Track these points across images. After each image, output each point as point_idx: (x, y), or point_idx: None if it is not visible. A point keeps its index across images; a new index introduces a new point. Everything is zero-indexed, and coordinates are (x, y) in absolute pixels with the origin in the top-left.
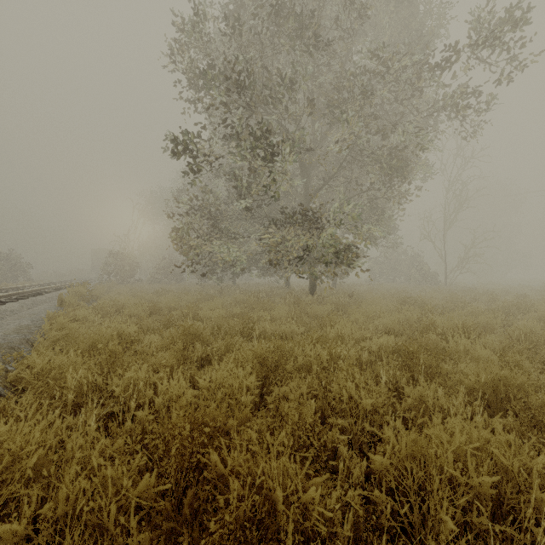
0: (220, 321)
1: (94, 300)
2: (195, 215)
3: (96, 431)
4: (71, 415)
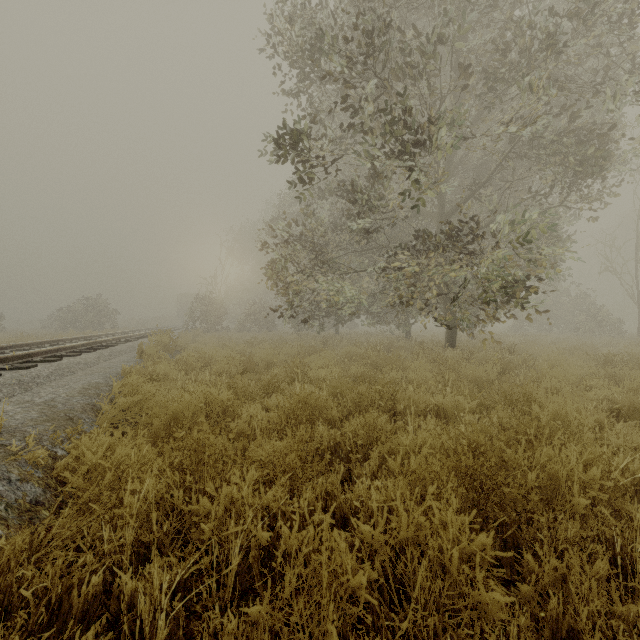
0: (342, 386)
1: (179, 350)
2: (296, 245)
3: (170, 613)
4: (129, 572)
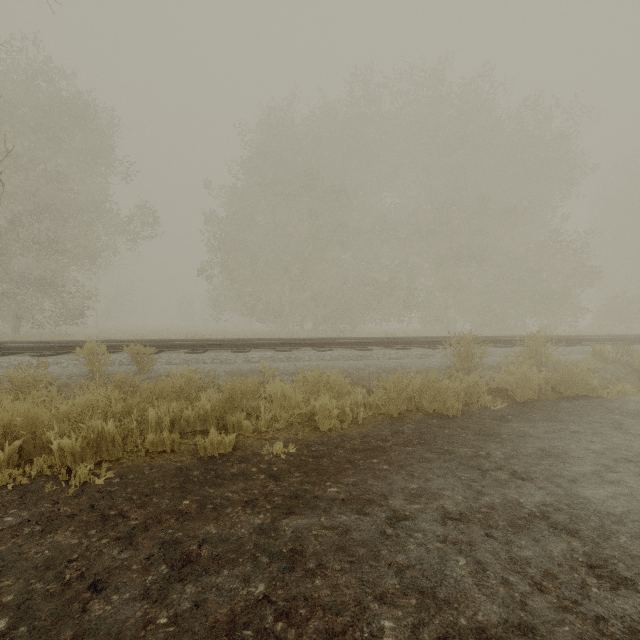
0: None
1: None
2: None
3: None
4: None
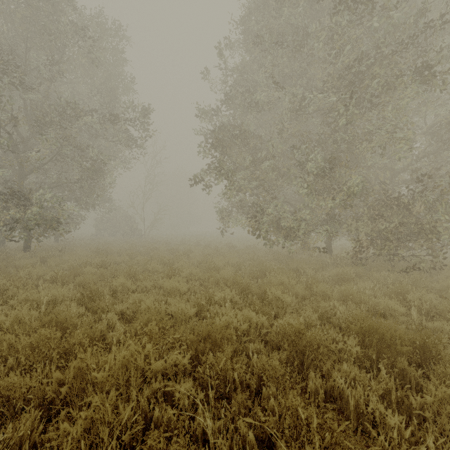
0: None
1: None
2: None
3: None
4: None
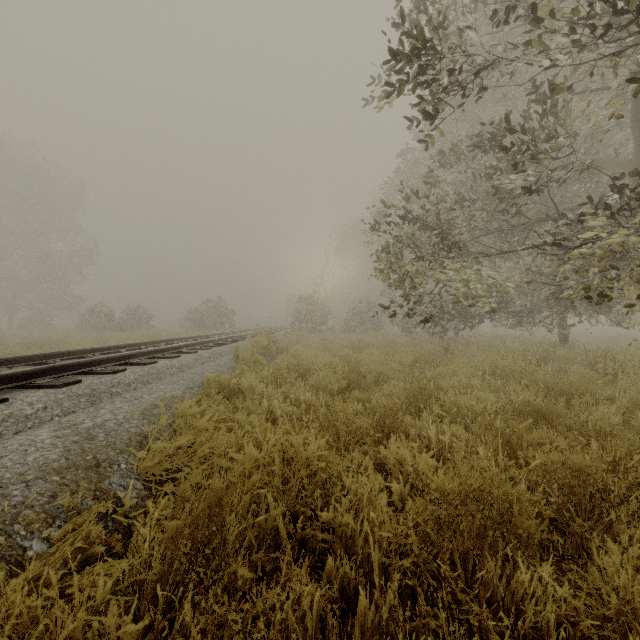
0: (516, 436)
1: (280, 352)
2: (412, 225)
3: None
4: None
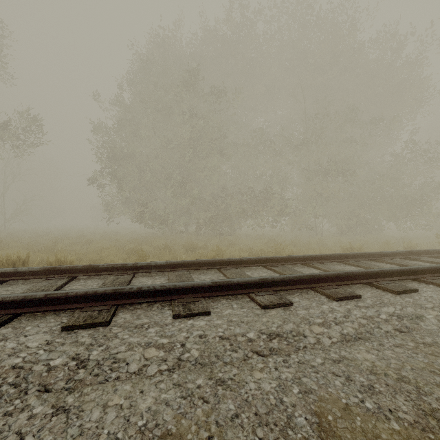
0: None
1: None
2: None
3: None
4: None
